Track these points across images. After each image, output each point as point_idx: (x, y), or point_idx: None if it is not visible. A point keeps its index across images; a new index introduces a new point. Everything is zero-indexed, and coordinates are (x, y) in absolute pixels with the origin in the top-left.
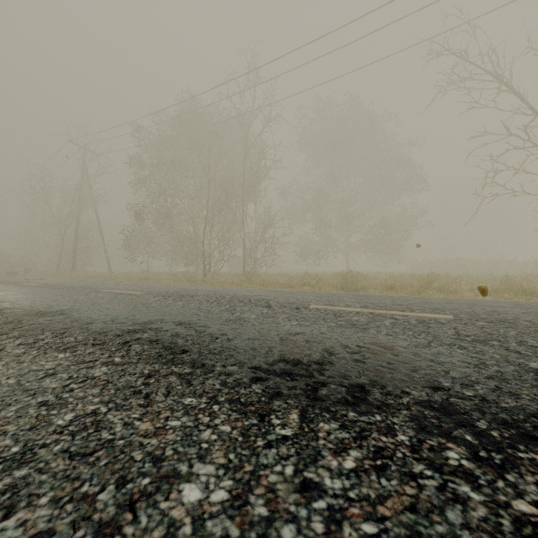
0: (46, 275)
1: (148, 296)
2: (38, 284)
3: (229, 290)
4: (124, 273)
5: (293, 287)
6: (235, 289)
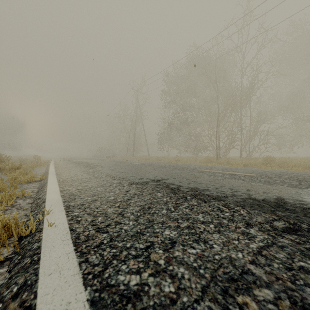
0: (123, 157)
1: (283, 180)
2: (139, 163)
3: None
4: (162, 157)
5: None
6: None
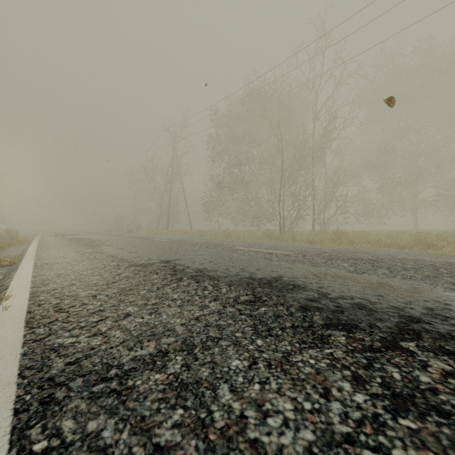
0: (152, 232)
1: (315, 258)
2: (167, 240)
3: (373, 251)
4: (208, 231)
5: (403, 247)
6: (371, 250)
